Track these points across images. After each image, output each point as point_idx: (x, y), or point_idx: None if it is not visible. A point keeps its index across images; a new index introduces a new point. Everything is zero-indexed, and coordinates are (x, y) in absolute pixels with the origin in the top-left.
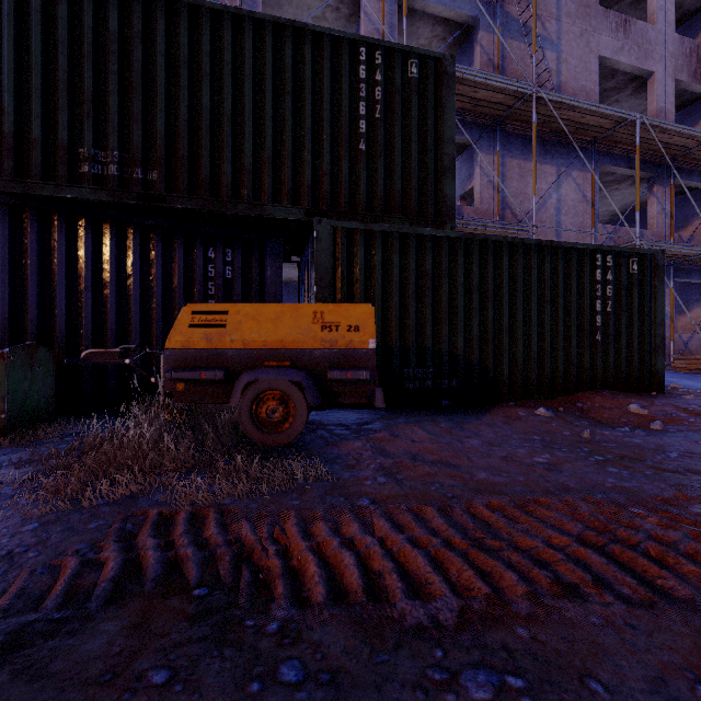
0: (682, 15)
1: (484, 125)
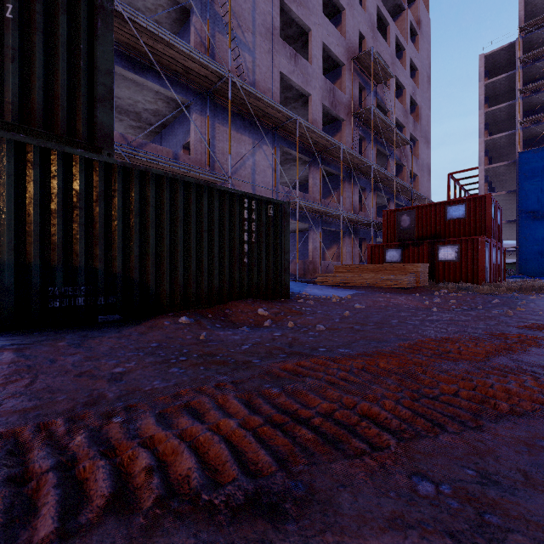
0: (328, 67)
1: (198, 92)
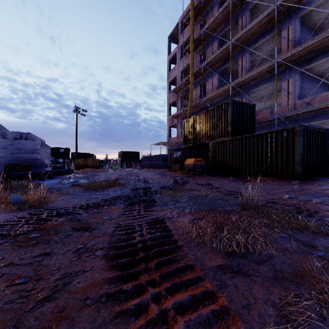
0: None
1: None
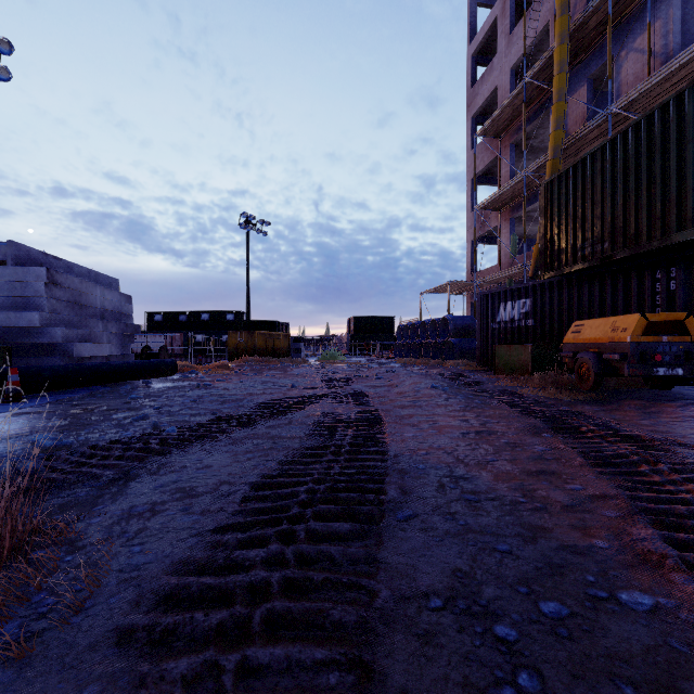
0: None
1: None
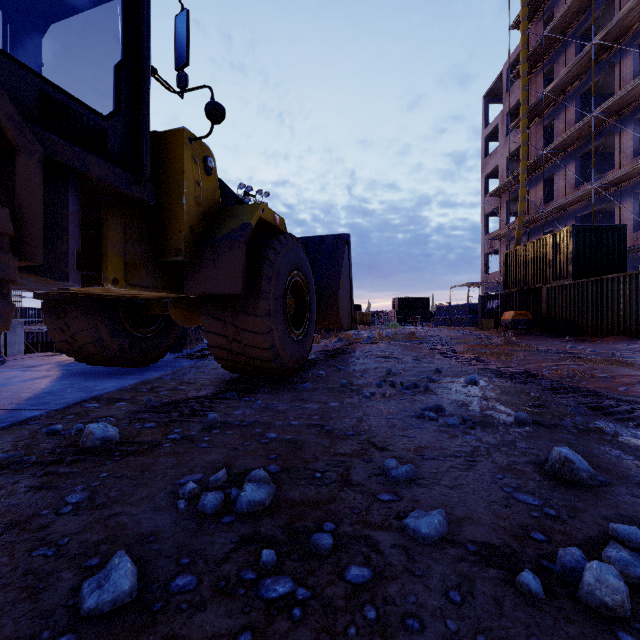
0: None
1: None
